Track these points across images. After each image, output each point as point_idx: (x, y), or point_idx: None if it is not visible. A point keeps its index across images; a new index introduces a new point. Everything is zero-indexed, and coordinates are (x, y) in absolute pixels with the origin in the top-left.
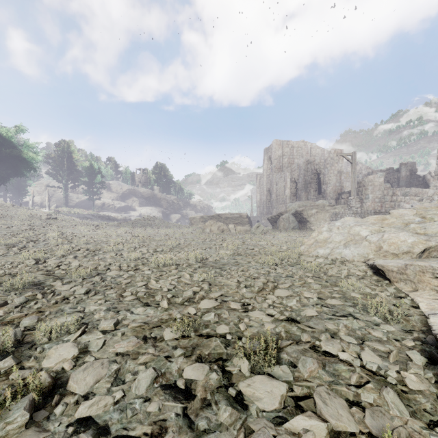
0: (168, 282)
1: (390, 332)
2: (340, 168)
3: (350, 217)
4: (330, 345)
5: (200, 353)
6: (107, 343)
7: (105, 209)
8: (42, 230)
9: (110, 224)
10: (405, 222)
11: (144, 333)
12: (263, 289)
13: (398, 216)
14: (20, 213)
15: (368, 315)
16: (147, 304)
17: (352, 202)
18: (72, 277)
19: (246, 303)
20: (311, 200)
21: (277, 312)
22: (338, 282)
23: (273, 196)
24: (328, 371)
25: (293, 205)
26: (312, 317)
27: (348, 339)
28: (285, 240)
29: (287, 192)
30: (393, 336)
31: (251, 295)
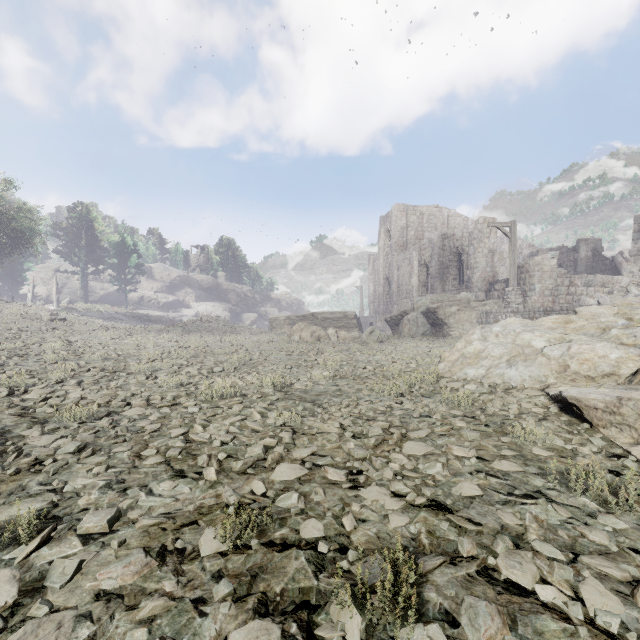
0: (223, 430)
1: (619, 531)
2: (492, 245)
3: (515, 319)
4: (517, 566)
5: (266, 589)
6: (85, 565)
7: (143, 305)
8: (39, 339)
9: (149, 328)
10: (602, 327)
11: (162, 540)
12: (384, 441)
13: (590, 317)
14: (9, 311)
15: (570, 493)
16: (181, 474)
17: (510, 295)
18: (63, 420)
19: (354, 470)
20: (449, 292)
21: (410, 489)
22: (506, 427)
23: (393, 287)
24: (522, 635)
25: (423, 300)
26: (473, 498)
27: (547, 551)
28: (412, 353)
29: (413, 281)
30: (628, 541)
31: (363, 454)
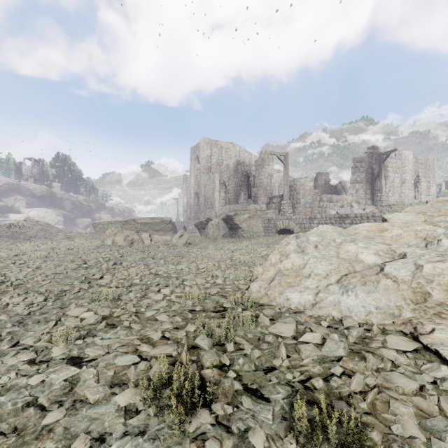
0: None
1: None
2: (270, 170)
3: (328, 226)
4: None
5: None
6: None
7: None
8: None
9: None
10: (421, 236)
11: None
12: None
13: (403, 225)
14: None
15: None
16: None
17: (285, 206)
18: None
19: None
20: (241, 204)
21: None
22: None
23: (201, 199)
24: None
25: (223, 209)
26: None
27: None
28: (217, 258)
29: (216, 195)
30: None
31: None
